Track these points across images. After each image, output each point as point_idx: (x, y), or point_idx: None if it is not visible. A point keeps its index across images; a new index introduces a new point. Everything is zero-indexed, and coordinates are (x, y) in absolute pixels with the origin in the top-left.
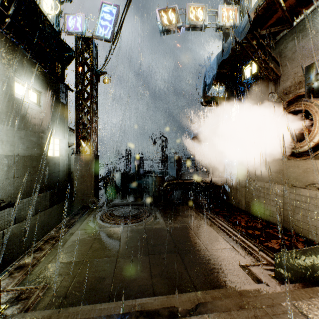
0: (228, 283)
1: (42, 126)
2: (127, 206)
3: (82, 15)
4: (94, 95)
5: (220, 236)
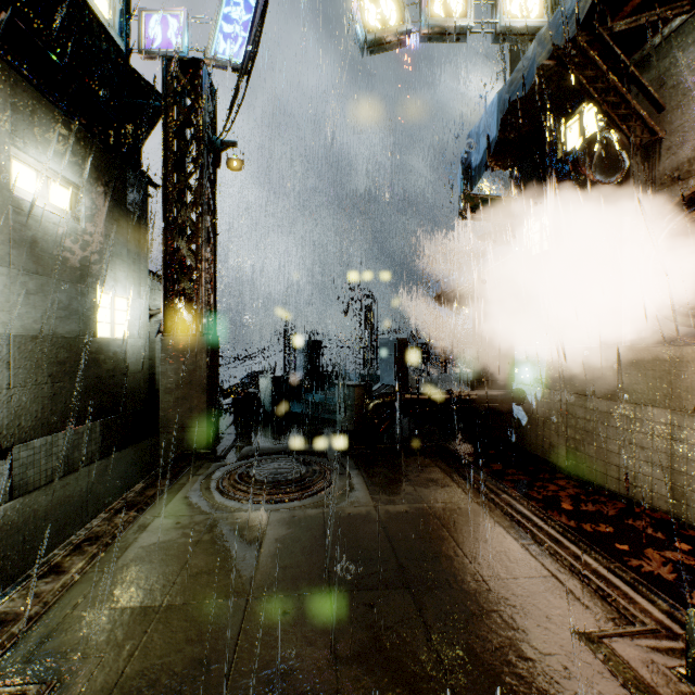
0: (552, 694)
1: (82, 267)
2: (284, 455)
3: (180, 12)
4: (209, 197)
5: (514, 539)
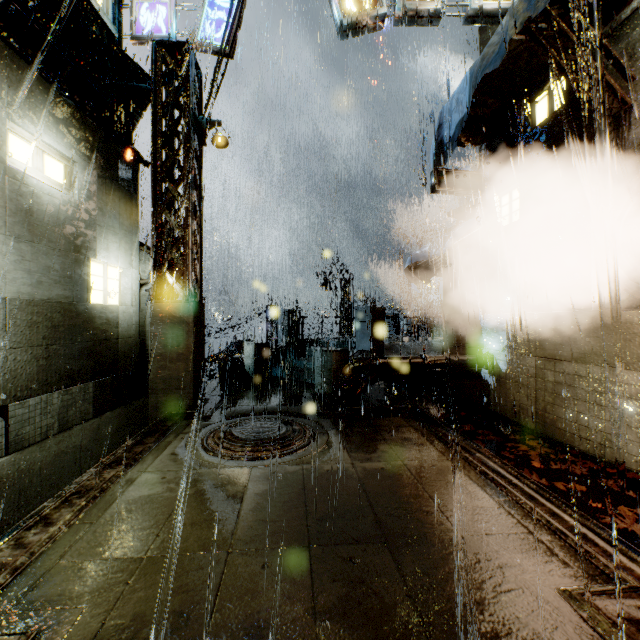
0: None
1: (76, 236)
2: (265, 415)
3: (169, 0)
4: (195, 173)
5: (489, 496)
